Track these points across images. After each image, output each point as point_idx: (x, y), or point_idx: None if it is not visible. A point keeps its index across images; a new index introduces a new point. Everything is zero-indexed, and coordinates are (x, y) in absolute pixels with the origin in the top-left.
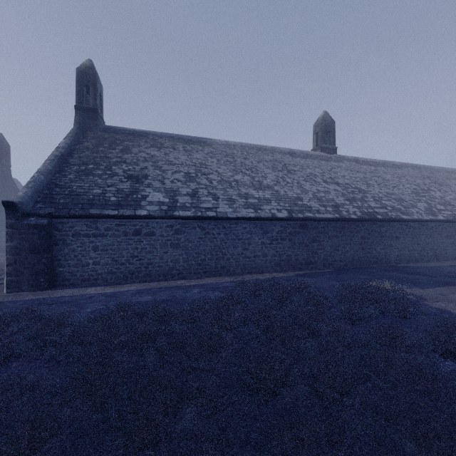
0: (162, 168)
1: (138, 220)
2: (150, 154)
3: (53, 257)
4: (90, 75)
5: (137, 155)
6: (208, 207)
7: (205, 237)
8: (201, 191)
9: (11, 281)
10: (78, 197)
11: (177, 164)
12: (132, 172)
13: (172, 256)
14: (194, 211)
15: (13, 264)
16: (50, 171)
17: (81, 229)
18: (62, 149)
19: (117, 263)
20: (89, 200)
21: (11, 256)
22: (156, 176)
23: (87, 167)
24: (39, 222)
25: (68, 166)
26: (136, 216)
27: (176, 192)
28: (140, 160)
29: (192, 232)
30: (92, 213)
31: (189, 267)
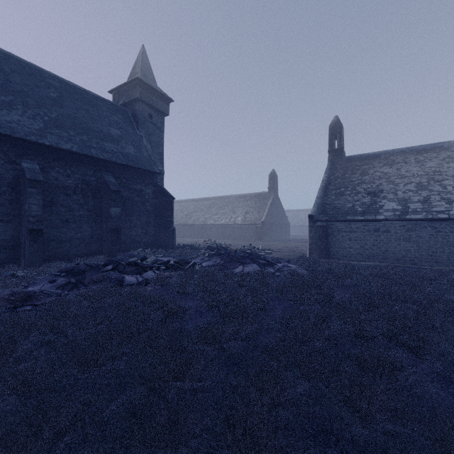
0: (394, 182)
1: (377, 222)
2: (383, 173)
3: (327, 242)
4: (337, 127)
5: (373, 175)
6: (439, 211)
7: (436, 234)
8: (432, 197)
9: (310, 252)
10: (339, 210)
11: (408, 177)
12: (370, 189)
13: (404, 247)
14: (424, 214)
15: (311, 244)
16: (322, 196)
17: (342, 228)
18: (325, 182)
19: (363, 249)
20: (345, 211)
21: (311, 241)
22: (389, 189)
23: (340, 190)
24: (322, 224)
25: (329, 191)
26: (376, 220)
27: (407, 201)
28: (375, 179)
29: (422, 230)
30: (348, 219)
31: (420, 256)
